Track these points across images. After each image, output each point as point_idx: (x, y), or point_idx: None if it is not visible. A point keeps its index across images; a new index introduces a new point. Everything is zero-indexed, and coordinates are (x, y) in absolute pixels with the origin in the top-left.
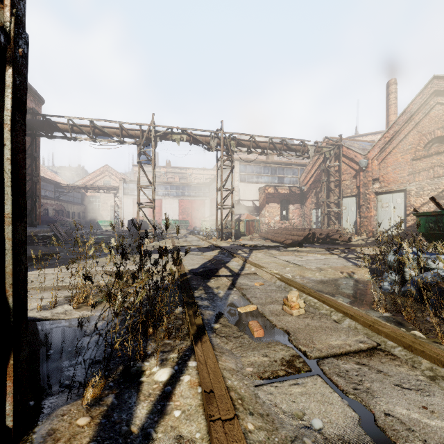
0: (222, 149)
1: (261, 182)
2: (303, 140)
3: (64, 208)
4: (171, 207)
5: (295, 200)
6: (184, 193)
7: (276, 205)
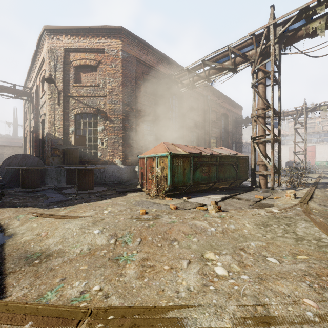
0: None
1: None
2: None
3: None
4: (324, 151)
5: None
6: None
7: None
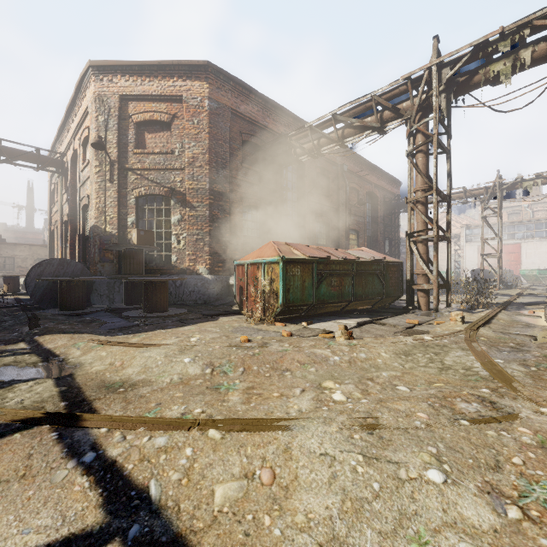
0: None
1: None
2: None
3: (404, 260)
4: (535, 252)
5: None
6: None
7: None
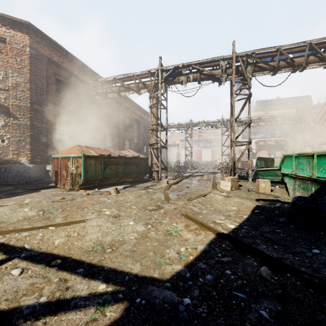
0: (222, 127)
1: (257, 137)
2: (272, 115)
3: None
4: (206, 153)
5: (280, 148)
6: (215, 145)
7: (265, 152)
